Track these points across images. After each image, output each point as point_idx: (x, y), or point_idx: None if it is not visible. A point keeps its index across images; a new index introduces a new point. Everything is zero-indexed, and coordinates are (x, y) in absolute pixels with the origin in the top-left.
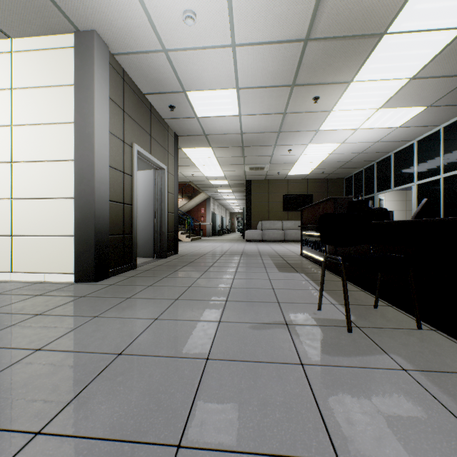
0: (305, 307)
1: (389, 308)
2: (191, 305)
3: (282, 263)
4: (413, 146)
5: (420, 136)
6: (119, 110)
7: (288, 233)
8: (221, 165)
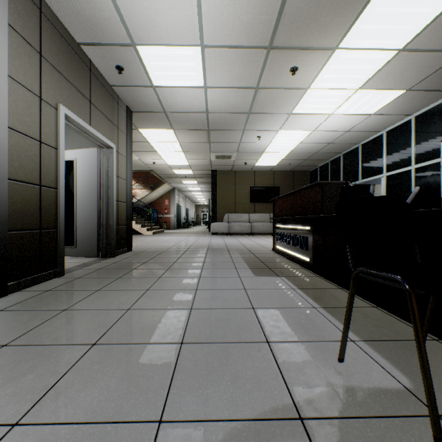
0: (314, 353)
1: (441, 347)
2: (113, 363)
3: (255, 262)
4: (382, 136)
5: (390, 127)
6: (31, 50)
7: (255, 226)
8: (184, 152)
